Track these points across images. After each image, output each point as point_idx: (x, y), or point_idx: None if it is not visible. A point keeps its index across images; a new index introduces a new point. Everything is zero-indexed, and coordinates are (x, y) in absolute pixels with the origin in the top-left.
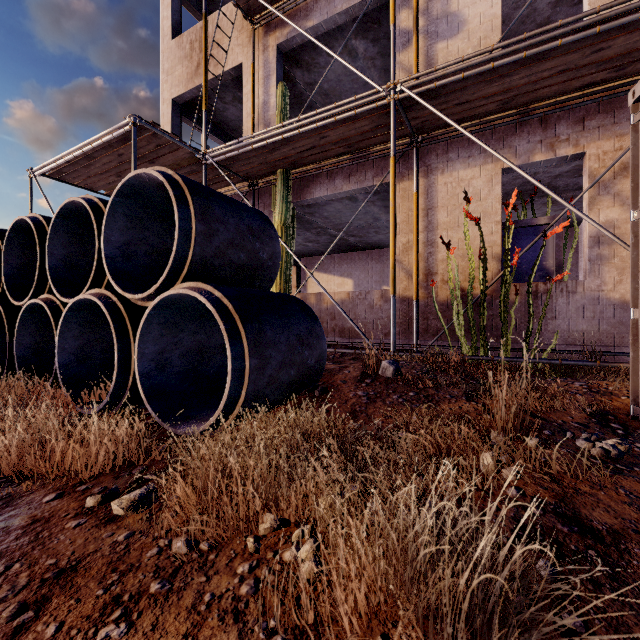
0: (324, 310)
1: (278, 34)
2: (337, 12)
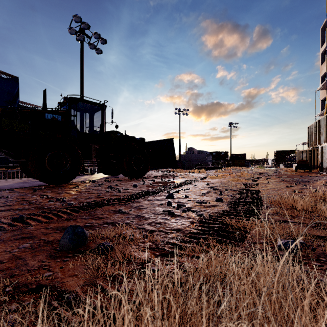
0: None
1: None
2: None
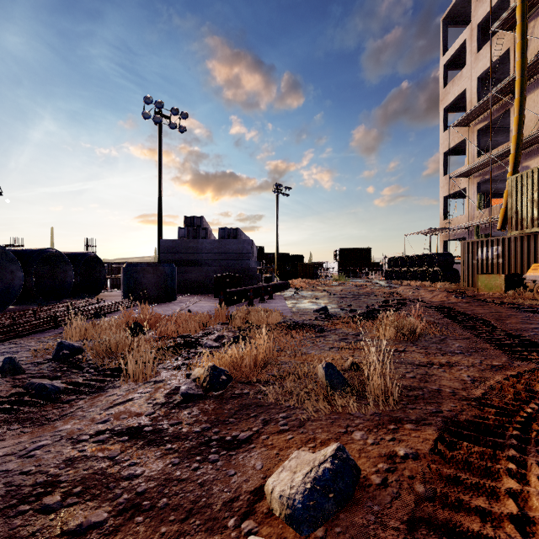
0: None
1: (477, 179)
2: (494, 174)
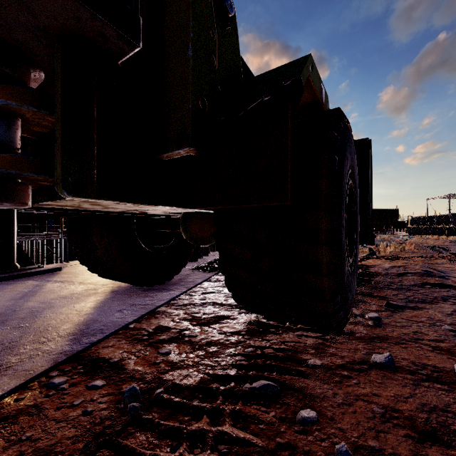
0: None
1: None
2: None
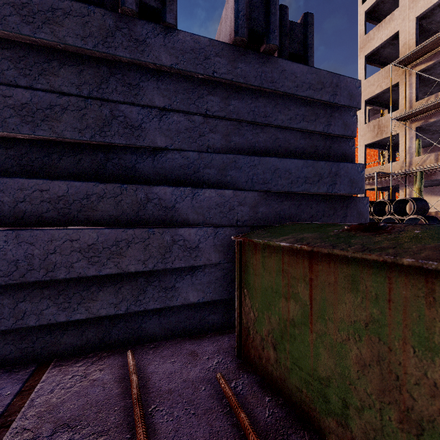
0: (438, 217)
1: (416, 123)
2: None
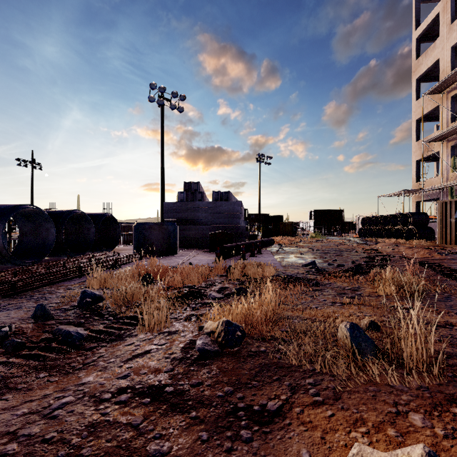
0: None
1: (451, 143)
2: None
